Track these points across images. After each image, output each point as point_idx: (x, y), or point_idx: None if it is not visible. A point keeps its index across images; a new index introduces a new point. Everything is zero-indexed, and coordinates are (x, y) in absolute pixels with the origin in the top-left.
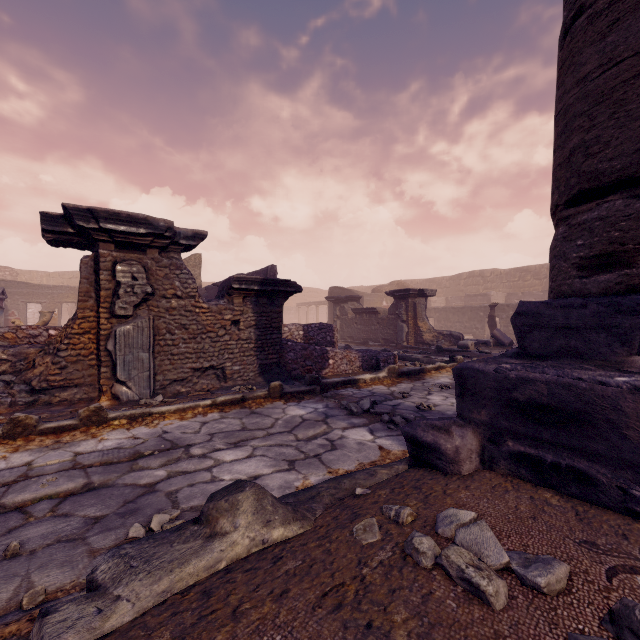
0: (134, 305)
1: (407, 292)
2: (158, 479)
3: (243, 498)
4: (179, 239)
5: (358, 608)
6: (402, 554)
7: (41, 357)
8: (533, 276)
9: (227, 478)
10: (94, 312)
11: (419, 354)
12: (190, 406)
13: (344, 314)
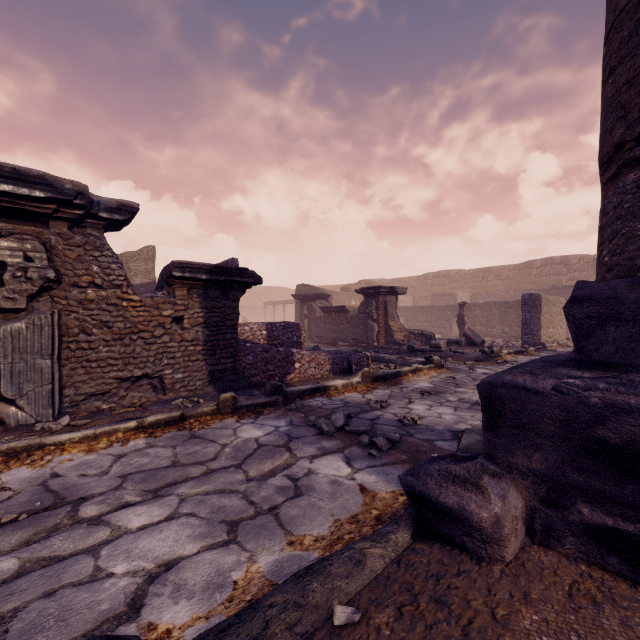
0: (28, 295)
1: (378, 290)
2: None
3: None
4: (98, 211)
5: None
6: None
7: None
8: (495, 277)
9: (120, 570)
10: None
11: (391, 354)
12: (105, 431)
13: (312, 313)
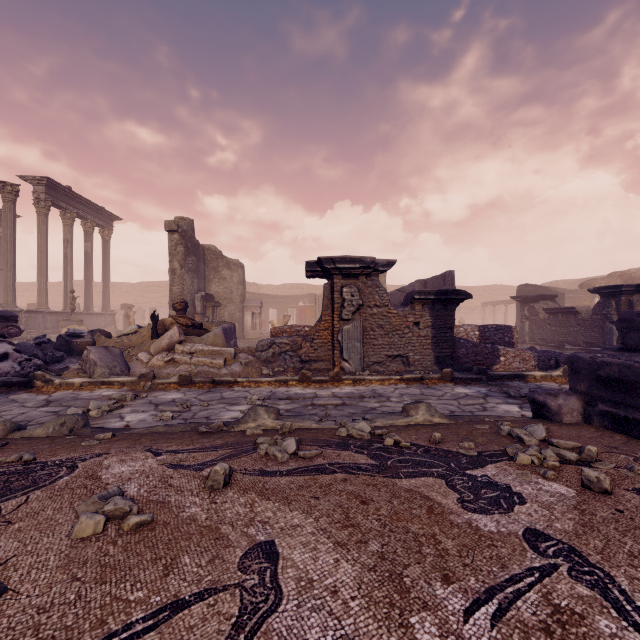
0: (352, 312)
1: (618, 288)
2: (376, 406)
3: (421, 405)
4: (378, 267)
5: (465, 435)
6: (495, 432)
7: (304, 343)
8: None
9: None
10: (330, 317)
11: None
12: (386, 378)
13: (534, 314)
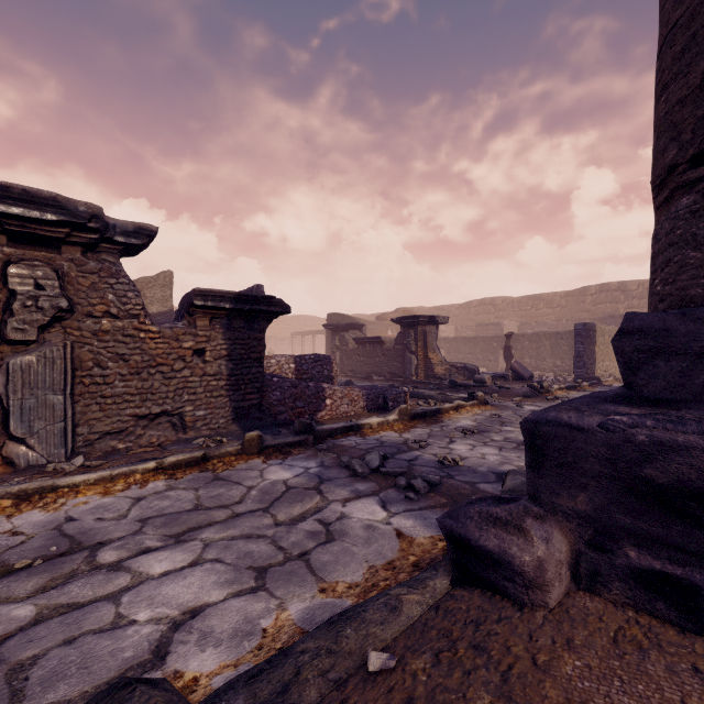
0: (39, 326)
1: (416, 319)
2: (14, 627)
3: None
4: (114, 234)
5: None
6: None
7: None
8: (546, 304)
9: (143, 617)
10: None
11: (431, 390)
12: (122, 472)
13: (344, 344)
